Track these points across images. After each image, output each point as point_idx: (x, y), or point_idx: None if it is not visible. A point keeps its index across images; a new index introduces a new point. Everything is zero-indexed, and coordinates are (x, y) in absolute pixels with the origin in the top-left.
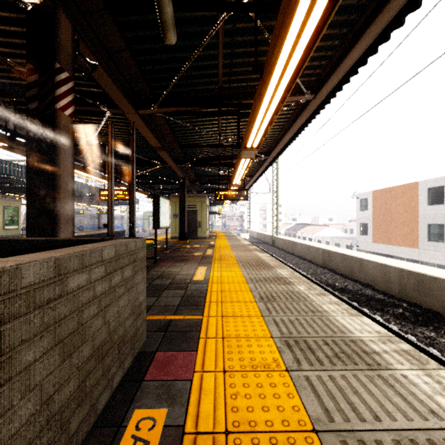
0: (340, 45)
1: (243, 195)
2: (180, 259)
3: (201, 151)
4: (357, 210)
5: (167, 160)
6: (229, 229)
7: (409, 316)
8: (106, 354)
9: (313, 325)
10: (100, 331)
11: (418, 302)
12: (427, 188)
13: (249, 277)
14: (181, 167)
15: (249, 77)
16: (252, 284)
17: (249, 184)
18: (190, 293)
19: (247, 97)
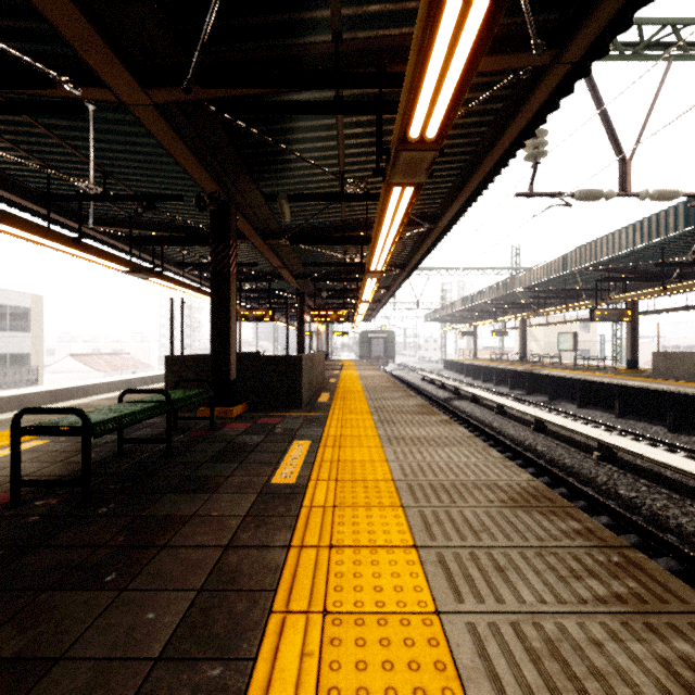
0: None
1: None
2: None
3: None
4: None
5: None
6: None
7: None
8: None
9: None
10: None
11: None
12: None
13: None
14: None
15: None
16: None
17: None
18: None
19: None
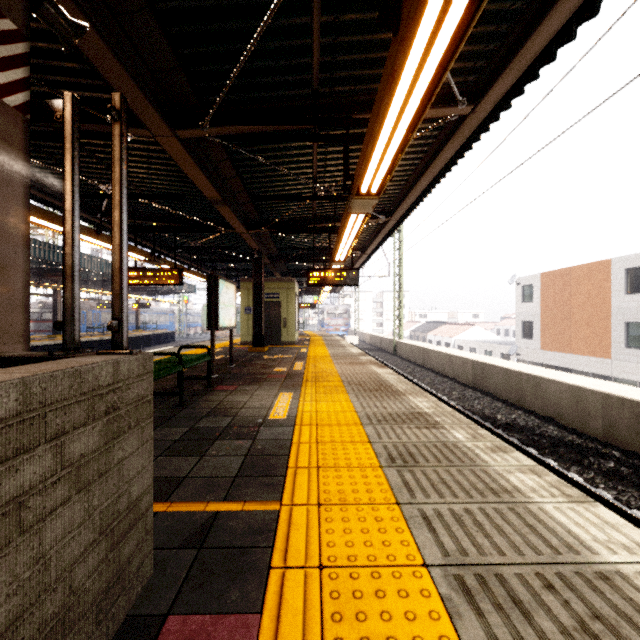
0: (525, 8)
1: (351, 277)
2: (251, 379)
3: (287, 209)
4: (518, 301)
5: (233, 222)
6: (329, 330)
7: (628, 474)
8: None
9: (506, 529)
10: None
11: (639, 450)
12: (624, 268)
13: (364, 413)
14: (256, 235)
15: (364, 73)
16: (372, 428)
17: (359, 262)
18: (261, 448)
19: (360, 110)
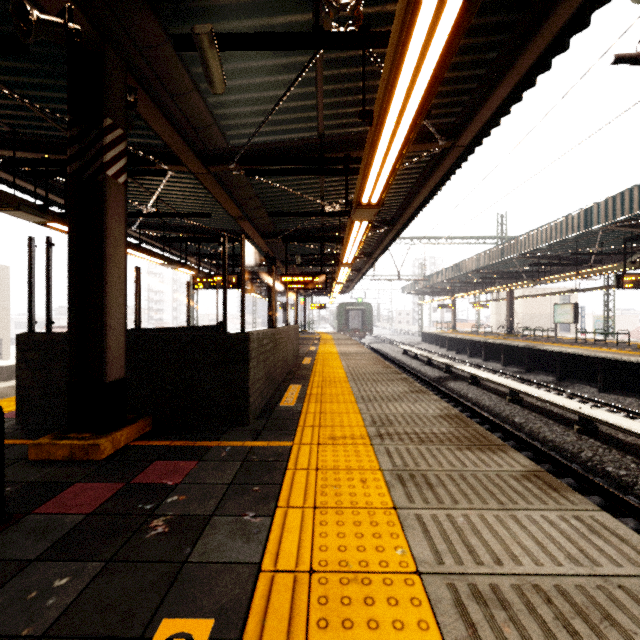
0: None
1: None
2: None
3: None
4: None
5: None
6: None
7: None
8: None
9: None
10: None
11: None
12: None
13: None
14: None
15: None
16: None
17: None
18: None
19: None
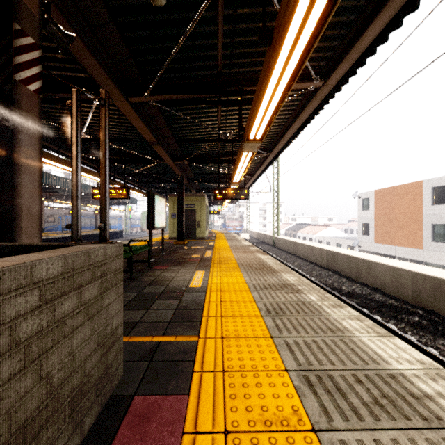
0: (356, 20)
1: (244, 193)
2: (176, 262)
3: (200, 147)
4: (359, 210)
5: (164, 156)
6: (229, 229)
7: (427, 325)
8: (42, 426)
9: (337, 351)
10: (29, 395)
11: (435, 309)
12: (431, 187)
13: (252, 284)
14: (179, 165)
15: (252, 60)
16: (256, 293)
17: (249, 183)
18: (185, 305)
19: (249, 84)
